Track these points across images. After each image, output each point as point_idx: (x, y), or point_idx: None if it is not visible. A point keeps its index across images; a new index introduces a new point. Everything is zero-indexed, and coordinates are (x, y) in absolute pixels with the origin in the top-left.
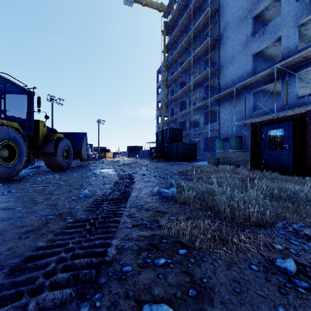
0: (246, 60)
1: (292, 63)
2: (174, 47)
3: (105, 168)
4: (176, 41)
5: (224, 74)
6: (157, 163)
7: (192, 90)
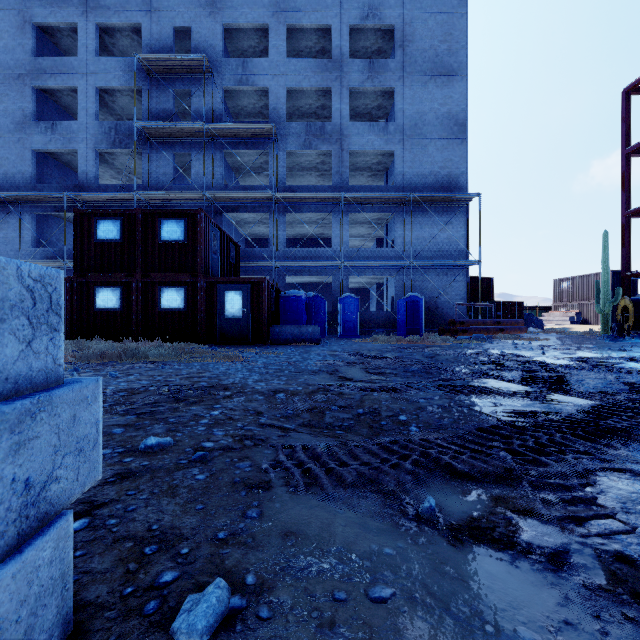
0: (23, 155)
1: (89, 199)
2: None
3: None
4: None
5: None
6: None
7: None
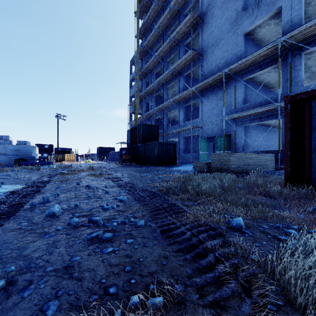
0: (236, 41)
1: (299, 38)
2: (149, 32)
3: (16, 182)
4: (152, 24)
5: (209, 59)
6: (124, 168)
7: (170, 81)
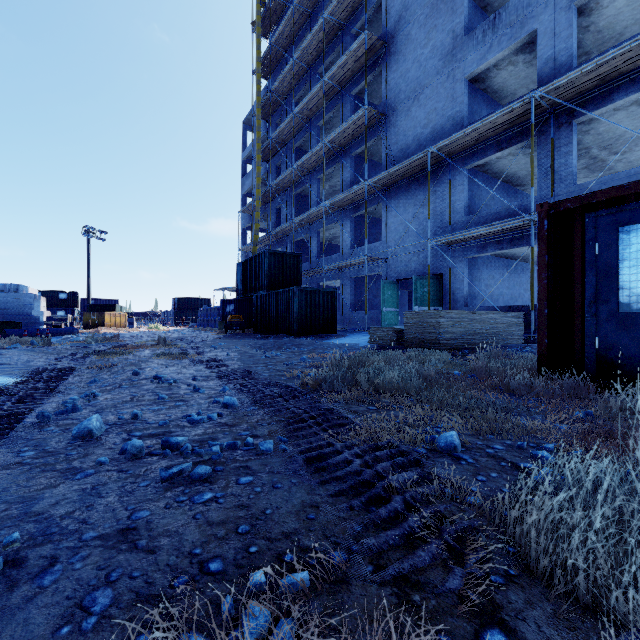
0: (452, 93)
1: (568, 93)
2: (283, 66)
3: None
4: (287, 49)
5: (400, 125)
6: (231, 342)
7: (325, 166)
